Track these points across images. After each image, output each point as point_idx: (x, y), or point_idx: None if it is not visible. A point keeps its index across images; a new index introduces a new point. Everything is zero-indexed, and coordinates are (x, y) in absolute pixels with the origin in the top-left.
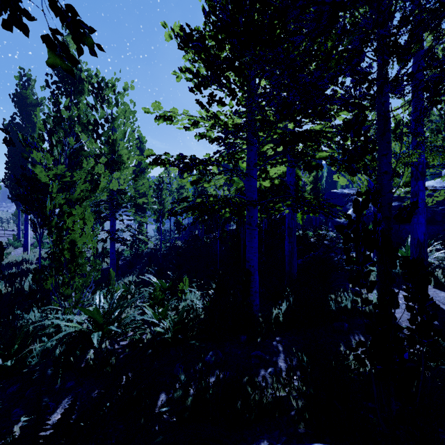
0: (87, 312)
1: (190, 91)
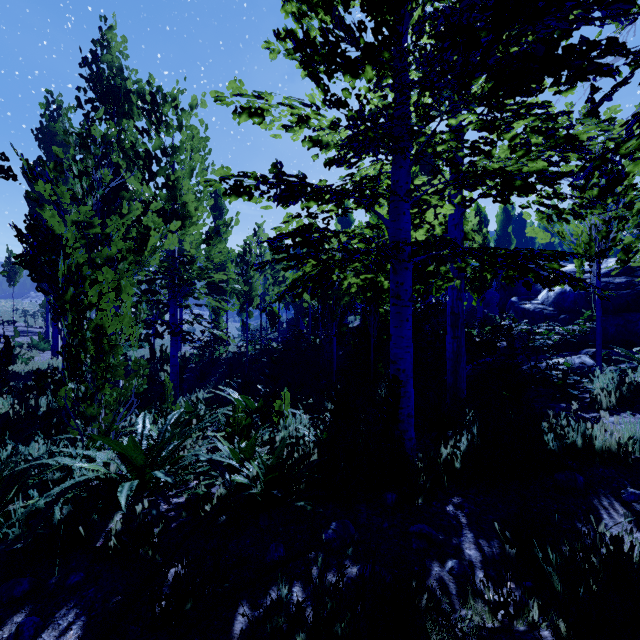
0: (114, 445)
1: (294, 50)
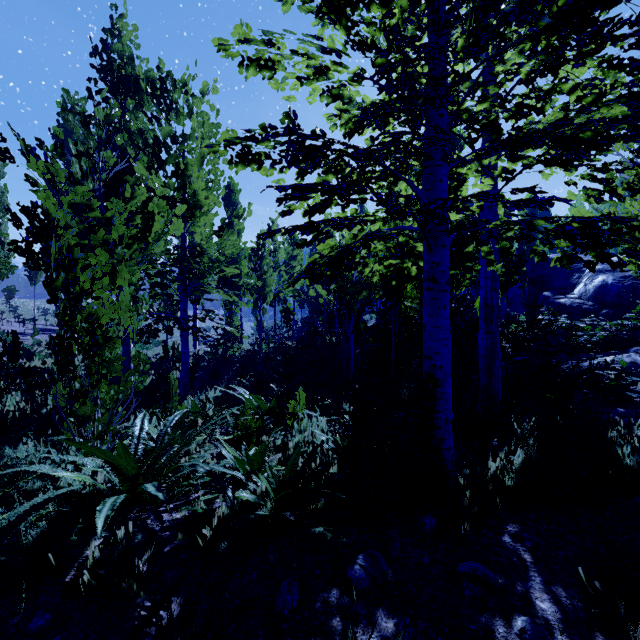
0: (98, 453)
1: None
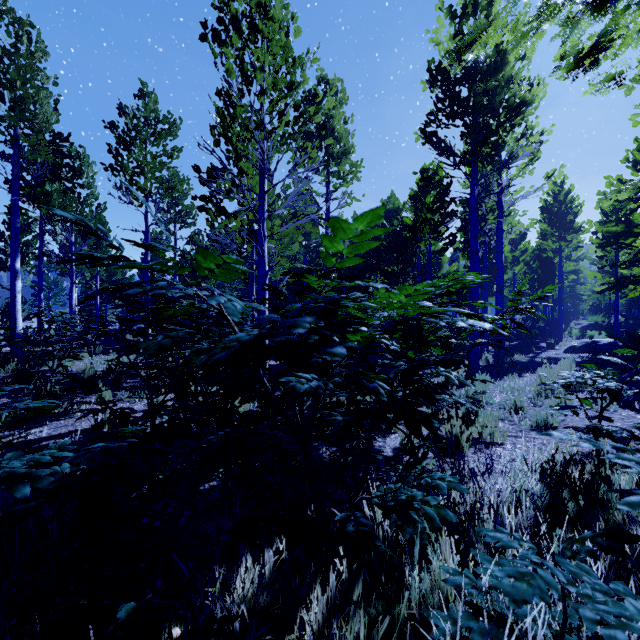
0: None
1: None
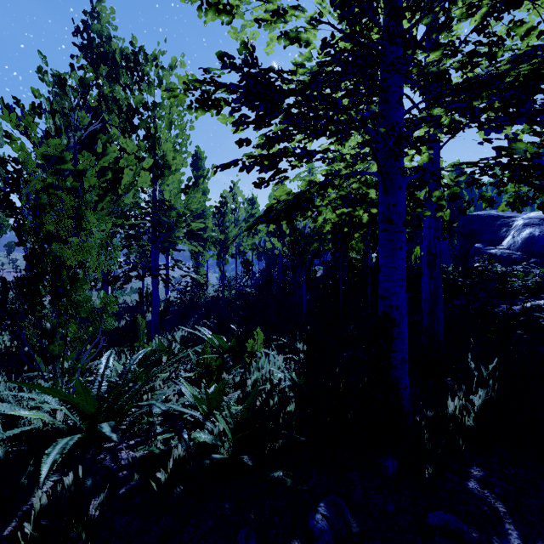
0: (52, 392)
1: None
